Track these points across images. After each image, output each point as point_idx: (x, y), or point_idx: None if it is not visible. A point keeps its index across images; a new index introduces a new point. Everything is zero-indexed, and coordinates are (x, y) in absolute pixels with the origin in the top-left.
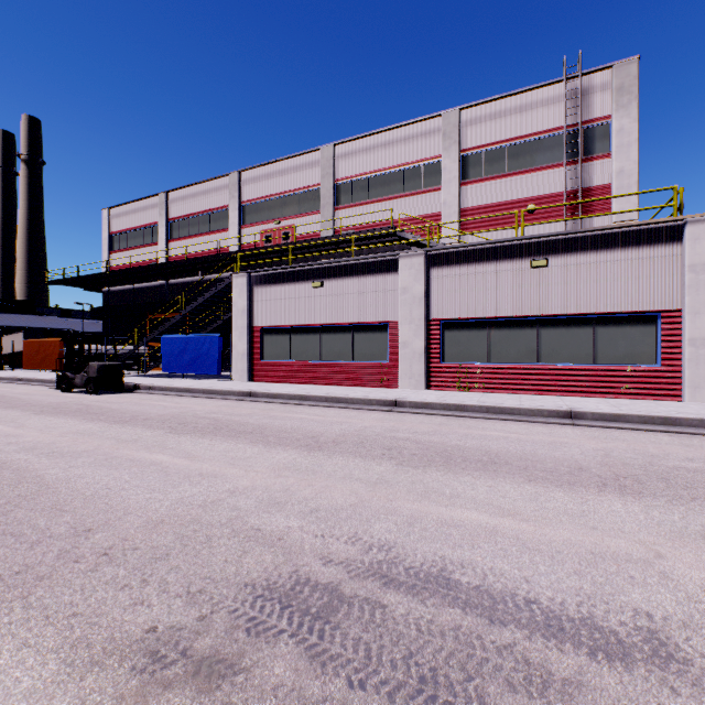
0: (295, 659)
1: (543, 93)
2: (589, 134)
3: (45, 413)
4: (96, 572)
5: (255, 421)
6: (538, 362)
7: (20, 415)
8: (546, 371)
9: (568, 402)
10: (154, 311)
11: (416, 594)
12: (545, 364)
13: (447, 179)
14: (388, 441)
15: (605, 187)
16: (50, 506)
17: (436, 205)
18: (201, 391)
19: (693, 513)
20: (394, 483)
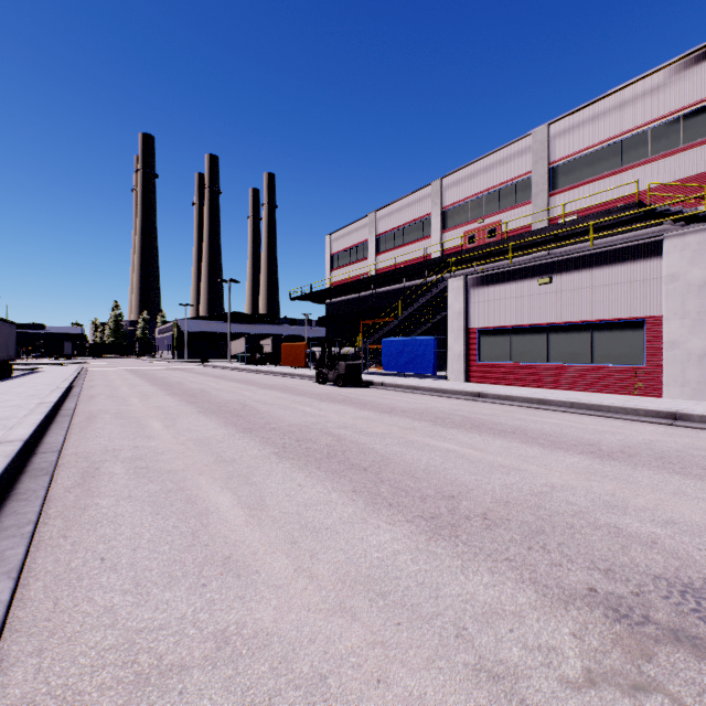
0: None
1: None
2: None
3: (325, 401)
4: (492, 531)
5: (505, 421)
6: None
7: (311, 401)
8: None
9: None
10: (366, 317)
11: None
12: None
13: None
14: (701, 460)
15: None
16: (403, 472)
17: (705, 162)
18: (427, 389)
19: None
20: None
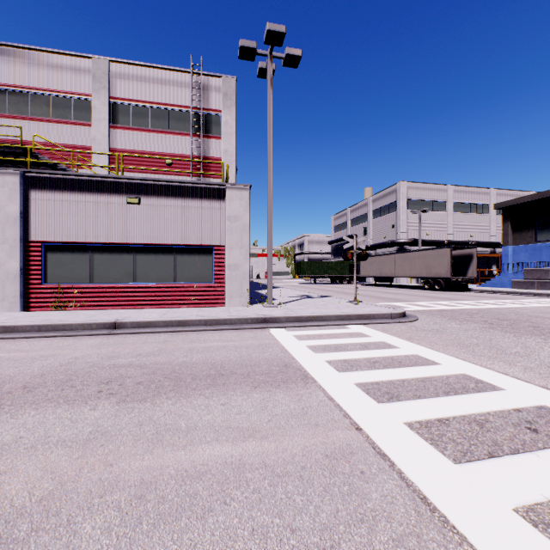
0: None
1: (178, 76)
2: (209, 119)
3: None
4: None
5: None
6: (134, 282)
7: None
8: (140, 289)
9: (135, 314)
10: None
11: None
12: (140, 283)
13: (97, 118)
14: None
15: (218, 159)
16: None
17: (87, 139)
18: None
19: (2, 421)
20: None
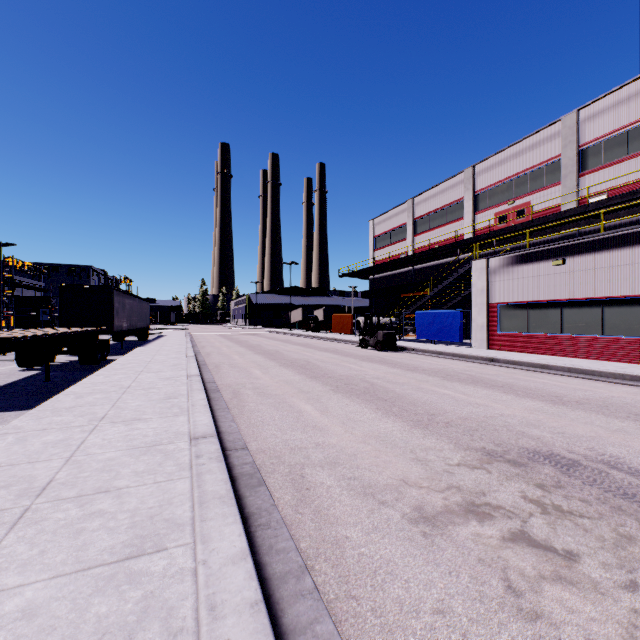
0: (554, 471)
1: None
2: None
3: (366, 361)
4: (448, 428)
5: (501, 380)
6: None
7: (355, 361)
8: None
9: None
10: (404, 291)
11: (633, 475)
12: None
13: None
14: (636, 409)
15: None
16: (408, 403)
17: None
18: (450, 354)
19: None
20: (633, 433)
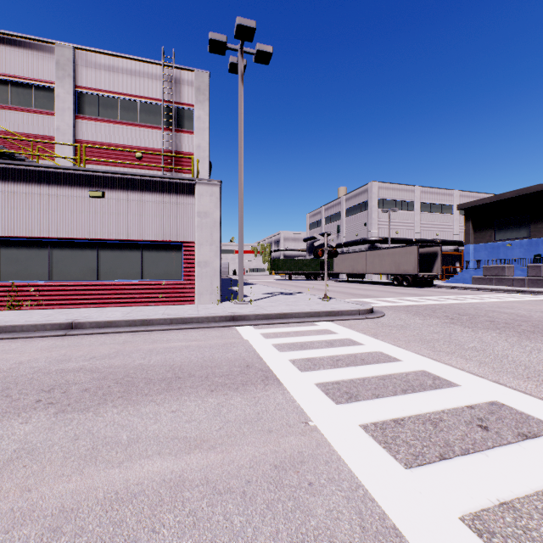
0: None
1: (149, 67)
2: (181, 113)
3: None
4: None
5: None
6: (97, 279)
7: None
8: (104, 287)
9: (97, 313)
10: None
11: None
12: (104, 280)
13: (61, 107)
14: None
15: (191, 154)
16: None
17: (50, 129)
18: None
19: None
20: None
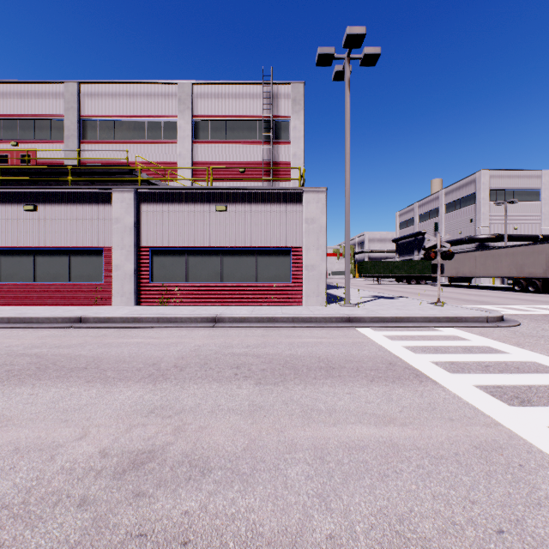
0: None
1: (250, 88)
2: (278, 126)
3: None
4: None
5: None
6: (221, 281)
7: None
8: (226, 288)
9: (227, 310)
10: None
11: None
12: (226, 282)
13: (182, 135)
14: (7, 359)
15: (287, 163)
16: None
17: (174, 155)
18: None
19: (178, 391)
20: None
